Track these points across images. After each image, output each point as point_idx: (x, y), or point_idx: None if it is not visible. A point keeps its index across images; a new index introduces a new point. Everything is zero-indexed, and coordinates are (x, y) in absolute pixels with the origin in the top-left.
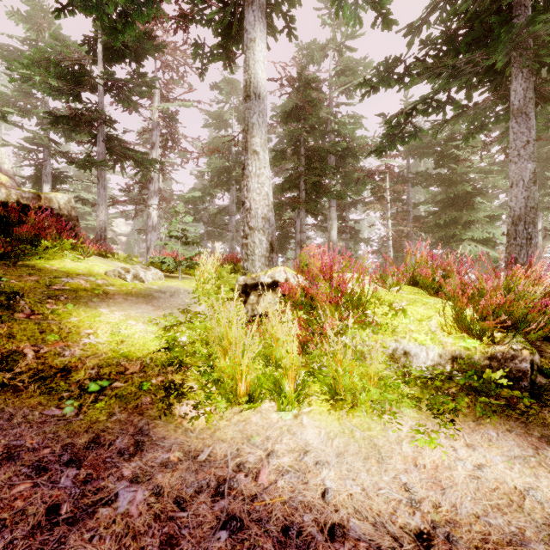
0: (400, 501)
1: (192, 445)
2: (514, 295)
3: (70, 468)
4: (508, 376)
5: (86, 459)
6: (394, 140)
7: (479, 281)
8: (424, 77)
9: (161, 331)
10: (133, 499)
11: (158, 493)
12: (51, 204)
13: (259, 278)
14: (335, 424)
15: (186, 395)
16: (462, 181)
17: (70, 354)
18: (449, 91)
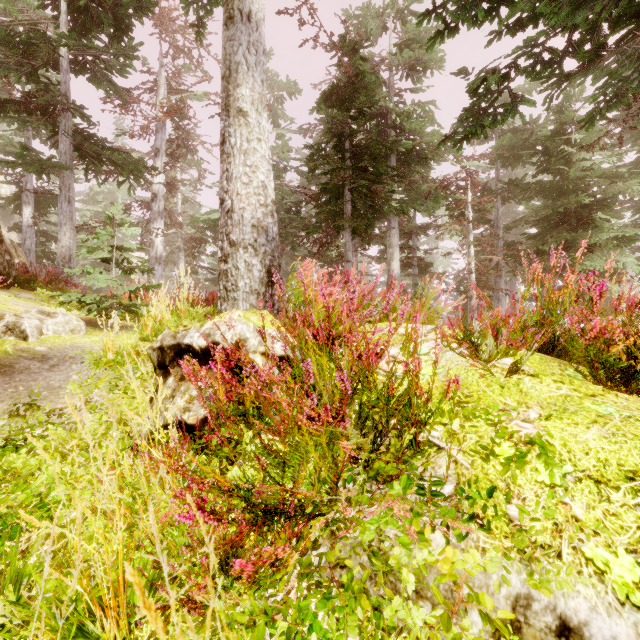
0: None
1: None
2: None
3: None
4: None
5: None
6: (480, 118)
7: None
8: None
9: None
10: None
11: None
12: None
13: (188, 335)
14: None
15: None
16: (577, 190)
17: None
18: (571, 32)
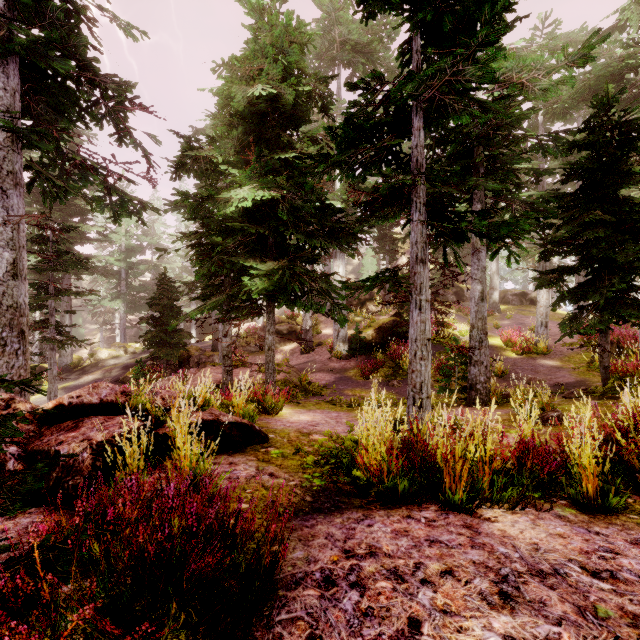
0: None
1: None
2: None
3: None
4: None
5: None
6: None
7: None
8: None
9: None
10: None
11: None
12: None
13: None
14: None
15: None
16: None
17: None
18: None
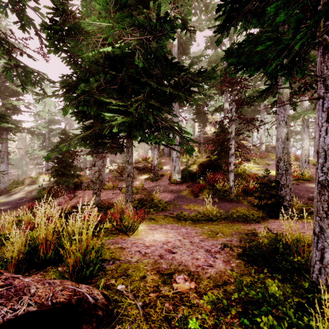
0: None
1: None
2: None
3: None
4: None
5: None
6: None
7: None
8: None
9: None
10: None
11: None
12: None
13: None
14: None
15: None
16: None
17: None
18: None
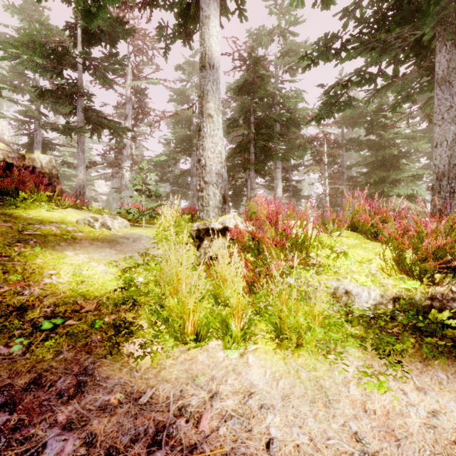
0: (352, 455)
1: (136, 386)
2: (455, 236)
3: (2, 413)
4: (450, 316)
5: (21, 402)
6: (331, 108)
7: (418, 225)
8: (358, 51)
9: (120, 272)
10: (61, 451)
11: (90, 443)
12: (34, 163)
13: (211, 224)
14: (280, 364)
15: (135, 334)
16: (390, 146)
17: (29, 293)
18: (380, 64)
